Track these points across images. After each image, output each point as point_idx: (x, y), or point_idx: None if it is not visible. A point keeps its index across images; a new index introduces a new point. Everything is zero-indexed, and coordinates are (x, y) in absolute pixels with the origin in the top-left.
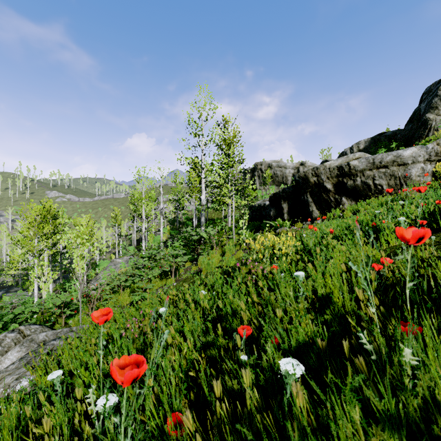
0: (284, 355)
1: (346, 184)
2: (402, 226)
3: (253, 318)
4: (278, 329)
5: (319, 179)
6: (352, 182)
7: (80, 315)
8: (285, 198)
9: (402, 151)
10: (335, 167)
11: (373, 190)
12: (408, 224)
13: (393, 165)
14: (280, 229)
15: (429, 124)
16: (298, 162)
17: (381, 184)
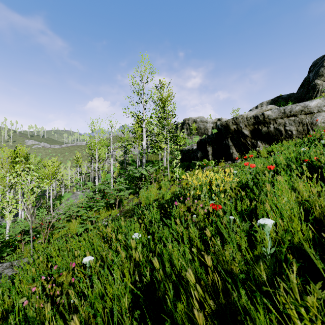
0: None
1: (261, 130)
2: None
3: (207, 299)
4: None
5: (238, 127)
6: (266, 129)
7: (31, 245)
8: (210, 143)
9: (309, 102)
10: (251, 117)
11: (284, 135)
12: None
13: (301, 114)
14: (206, 167)
15: (317, 88)
16: (216, 118)
17: (291, 130)
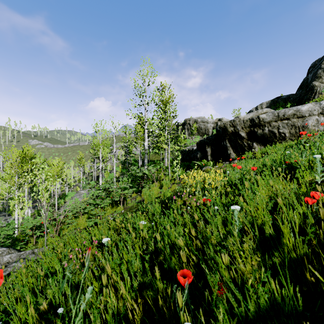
0: (238, 320)
1: (256, 132)
2: (317, 163)
3: (191, 254)
4: (231, 287)
5: (235, 129)
6: (261, 131)
7: (45, 237)
8: (209, 144)
9: (301, 106)
10: (248, 120)
11: (278, 137)
12: (321, 161)
13: (294, 118)
14: (205, 167)
15: (315, 89)
16: (216, 119)
17: (284, 132)
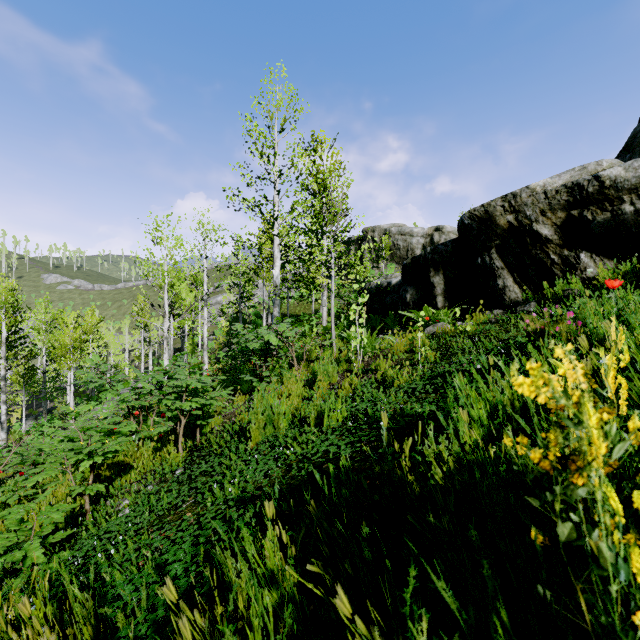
0: None
1: (591, 222)
2: None
3: None
4: None
5: (520, 217)
6: (609, 217)
7: None
8: (438, 265)
9: None
10: (560, 188)
11: None
12: None
13: None
14: (434, 326)
15: None
16: (431, 227)
17: None
